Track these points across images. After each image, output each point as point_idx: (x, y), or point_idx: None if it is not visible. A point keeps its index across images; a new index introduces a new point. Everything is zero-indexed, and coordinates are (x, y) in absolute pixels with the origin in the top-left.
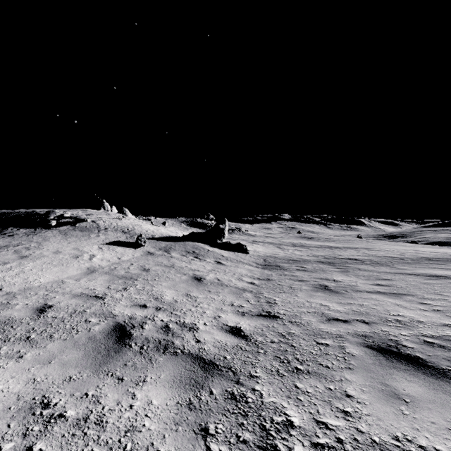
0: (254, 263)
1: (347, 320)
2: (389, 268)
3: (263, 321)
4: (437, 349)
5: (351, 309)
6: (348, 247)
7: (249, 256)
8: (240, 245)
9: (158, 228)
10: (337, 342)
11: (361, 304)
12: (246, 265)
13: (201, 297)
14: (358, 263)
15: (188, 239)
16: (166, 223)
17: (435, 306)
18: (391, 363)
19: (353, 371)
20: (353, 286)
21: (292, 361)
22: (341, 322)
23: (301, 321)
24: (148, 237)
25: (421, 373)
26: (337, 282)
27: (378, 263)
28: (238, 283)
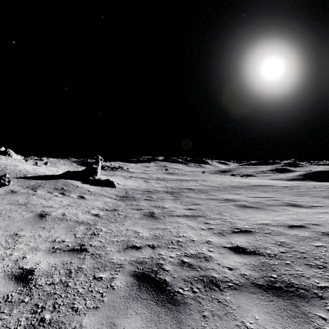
0: (115, 196)
1: (141, 247)
2: (206, 194)
3: (67, 257)
4: (184, 269)
5: (154, 234)
6: (192, 180)
7: (115, 189)
8: (108, 181)
9: (37, 168)
10: (112, 274)
11: (165, 228)
12: (106, 197)
13: (27, 235)
14: (189, 192)
15: (63, 177)
16: (48, 163)
17: (211, 225)
18: (138, 293)
19: (97, 310)
20: (172, 211)
21: (47, 308)
22: (134, 249)
23: (101, 253)
24: (18, 177)
25: (154, 301)
26: (163, 209)
27: (202, 191)
28: (82, 216)
